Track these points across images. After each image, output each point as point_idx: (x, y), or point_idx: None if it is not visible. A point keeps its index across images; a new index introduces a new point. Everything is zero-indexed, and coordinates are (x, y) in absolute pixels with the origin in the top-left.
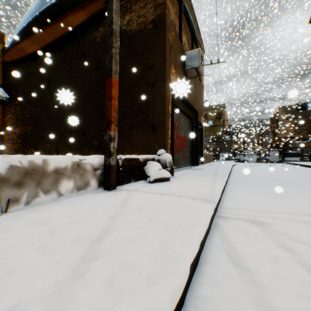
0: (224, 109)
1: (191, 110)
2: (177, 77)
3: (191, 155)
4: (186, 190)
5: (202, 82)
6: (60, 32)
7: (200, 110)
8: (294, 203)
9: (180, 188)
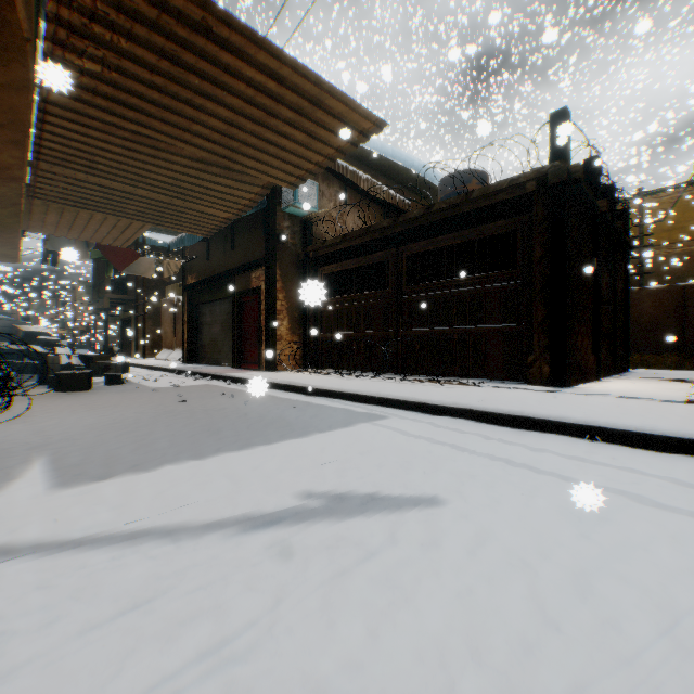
0: None
1: None
2: None
3: None
4: None
5: None
6: None
7: None
8: None
9: None
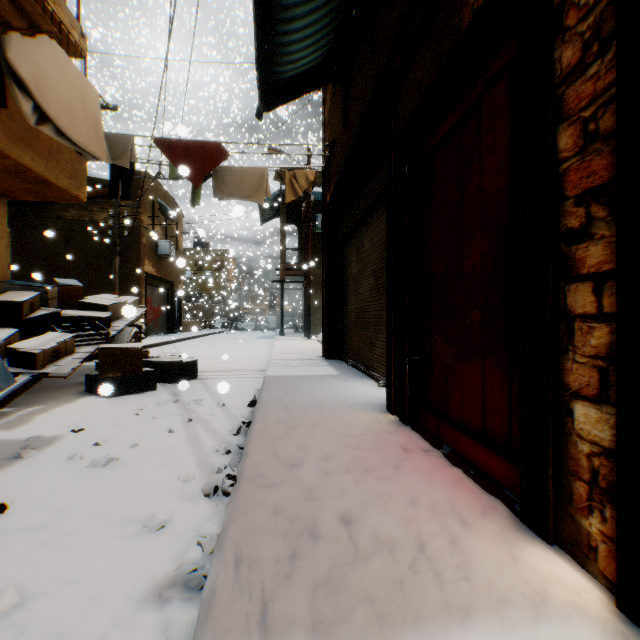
0: (228, 257)
1: (166, 282)
2: (150, 265)
3: (166, 323)
4: (153, 340)
5: (181, 248)
6: (17, 199)
7: (178, 278)
8: (198, 343)
9: (150, 340)
